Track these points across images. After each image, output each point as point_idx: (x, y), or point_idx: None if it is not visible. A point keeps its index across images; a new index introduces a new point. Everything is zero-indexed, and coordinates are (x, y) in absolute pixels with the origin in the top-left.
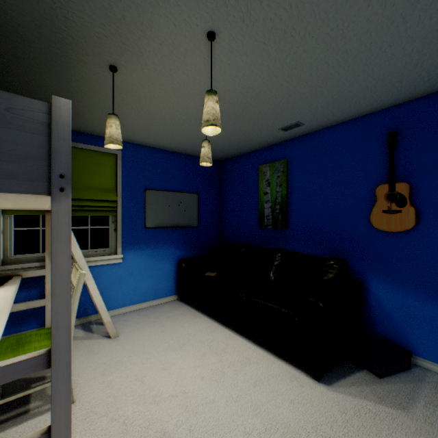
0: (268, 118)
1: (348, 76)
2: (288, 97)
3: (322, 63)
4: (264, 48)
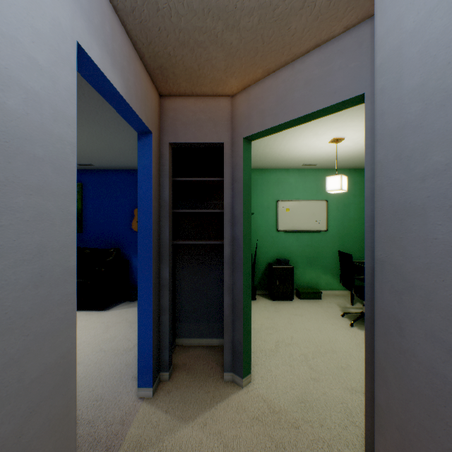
0: None
1: (117, 156)
2: (84, 154)
3: (104, 150)
4: None
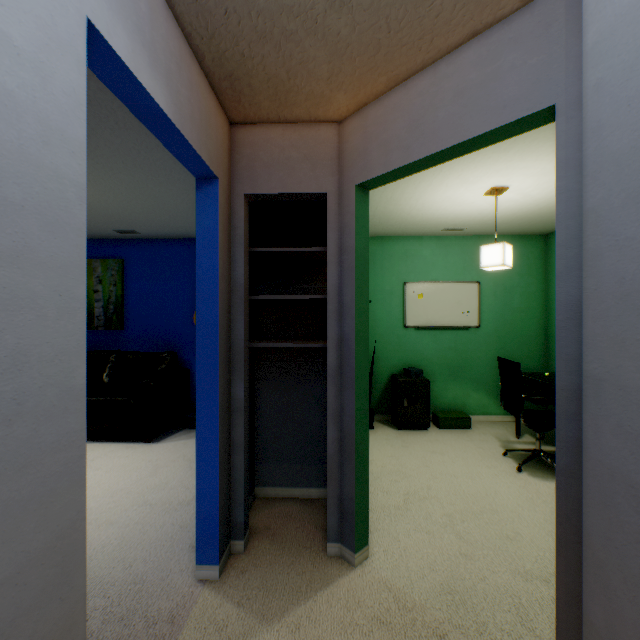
0: (104, 222)
1: (172, 219)
2: (125, 216)
3: (152, 210)
4: (105, 193)
